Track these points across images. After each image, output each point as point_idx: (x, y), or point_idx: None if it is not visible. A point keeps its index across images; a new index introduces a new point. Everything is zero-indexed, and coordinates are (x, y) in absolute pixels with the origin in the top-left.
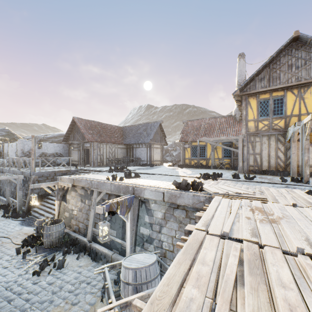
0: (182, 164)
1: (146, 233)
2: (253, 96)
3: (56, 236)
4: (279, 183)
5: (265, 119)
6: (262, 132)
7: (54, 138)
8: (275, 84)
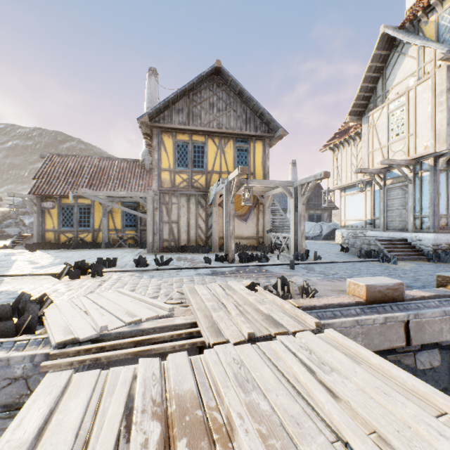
0: (38, 242)
1: None
2: (168, 133)
3: None
4: (204, 266)
5: (185, 171)
6: (180, 189)
7: None
8: (196, 124)
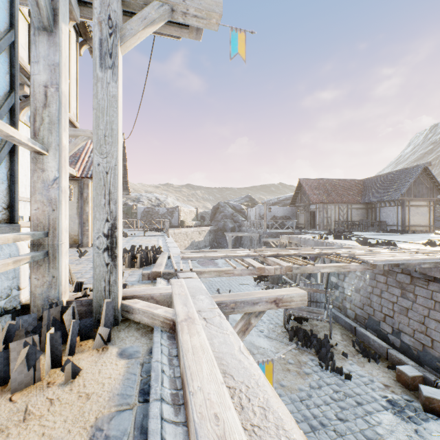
0: None
1: (334, 281)
2: None
3: (276, 277)
4: None
5: None
6: None
7: (286, 200)
8: None
